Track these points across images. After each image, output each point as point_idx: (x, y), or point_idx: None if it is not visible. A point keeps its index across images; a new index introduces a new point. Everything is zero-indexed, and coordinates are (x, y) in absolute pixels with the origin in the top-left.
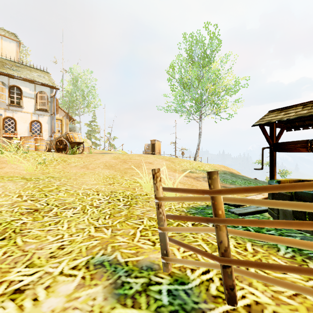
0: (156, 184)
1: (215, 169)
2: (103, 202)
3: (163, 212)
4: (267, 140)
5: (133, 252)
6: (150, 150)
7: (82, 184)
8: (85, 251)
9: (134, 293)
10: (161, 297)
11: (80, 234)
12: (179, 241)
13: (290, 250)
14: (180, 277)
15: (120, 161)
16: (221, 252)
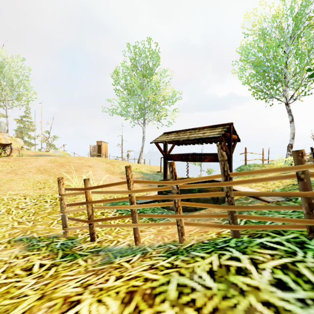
0: (60, 187)
1: (150, 171)
2: (30, 204)
3: (64, 203)
4: (161, 152)
5: (47, 232)
6: (97, 151)
7: (8, 190)
8: (8, 235)
9: (40, 247)
10: (56, 246)
11: (4, 227)
12: (73, 218)
13: (147, 218)
14: (73, 237)
15: (57, 165)
16: (88, 217)
